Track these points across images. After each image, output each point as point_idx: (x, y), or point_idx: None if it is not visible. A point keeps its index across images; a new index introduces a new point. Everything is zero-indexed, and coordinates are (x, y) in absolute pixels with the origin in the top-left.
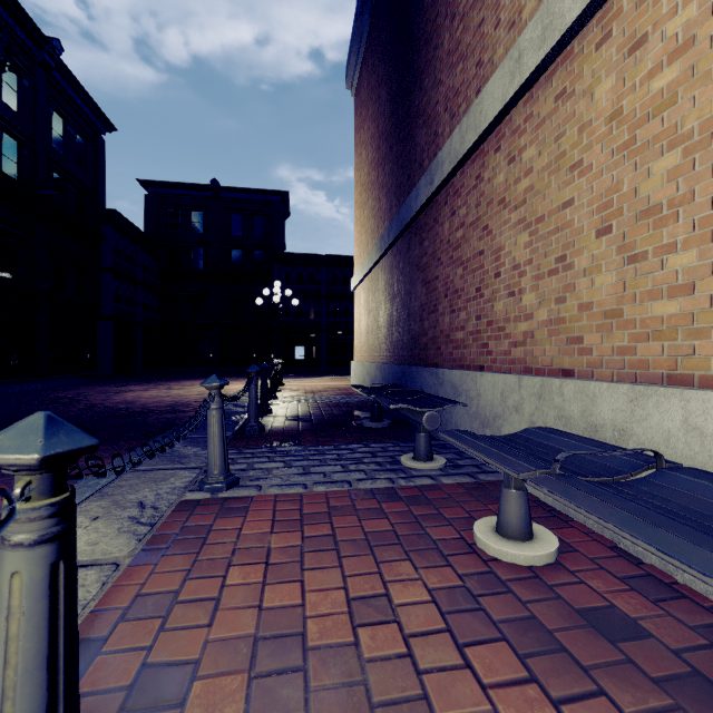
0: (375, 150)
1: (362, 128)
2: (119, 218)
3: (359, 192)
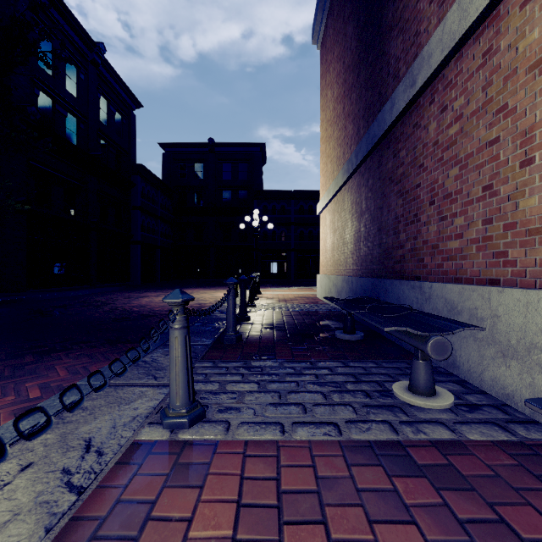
0: (341, 85)
1: (328, 72)
2: (145, 171)
3: (324, 128)
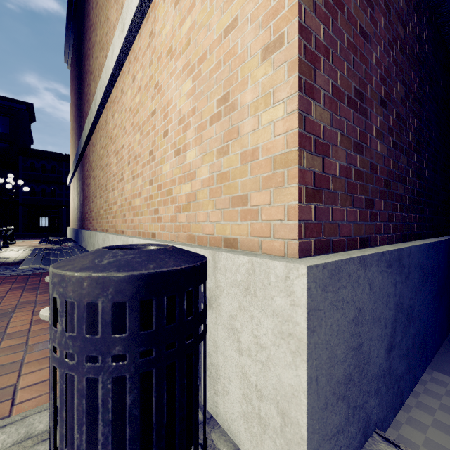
0: (74, 112)
1: (72, 93)
2: None
3: (71, 128)
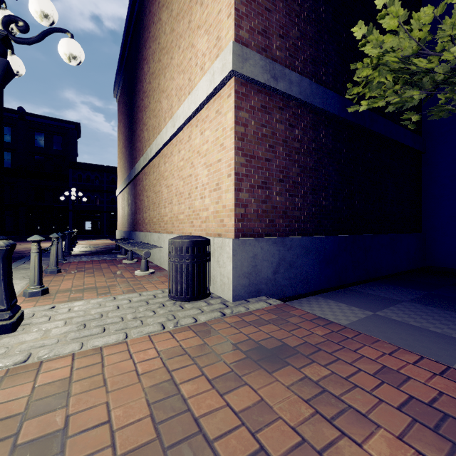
0: (124, 140)
1: (120, 123)
2: None
3: (119, 151)
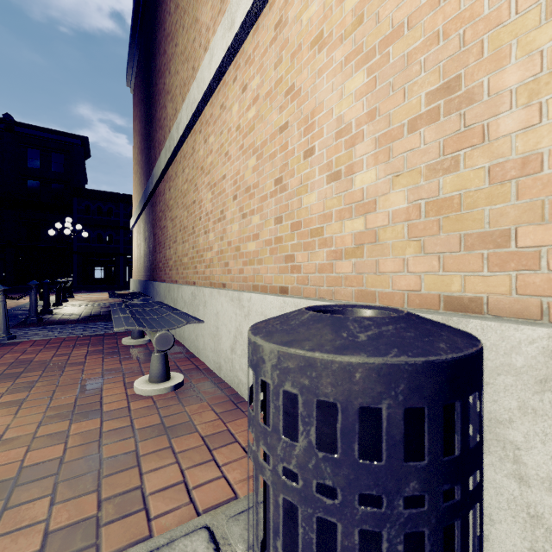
0: (140, 142)
1: (135, 121)
2: None
3: (134, 162)
